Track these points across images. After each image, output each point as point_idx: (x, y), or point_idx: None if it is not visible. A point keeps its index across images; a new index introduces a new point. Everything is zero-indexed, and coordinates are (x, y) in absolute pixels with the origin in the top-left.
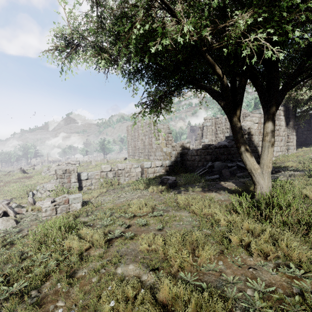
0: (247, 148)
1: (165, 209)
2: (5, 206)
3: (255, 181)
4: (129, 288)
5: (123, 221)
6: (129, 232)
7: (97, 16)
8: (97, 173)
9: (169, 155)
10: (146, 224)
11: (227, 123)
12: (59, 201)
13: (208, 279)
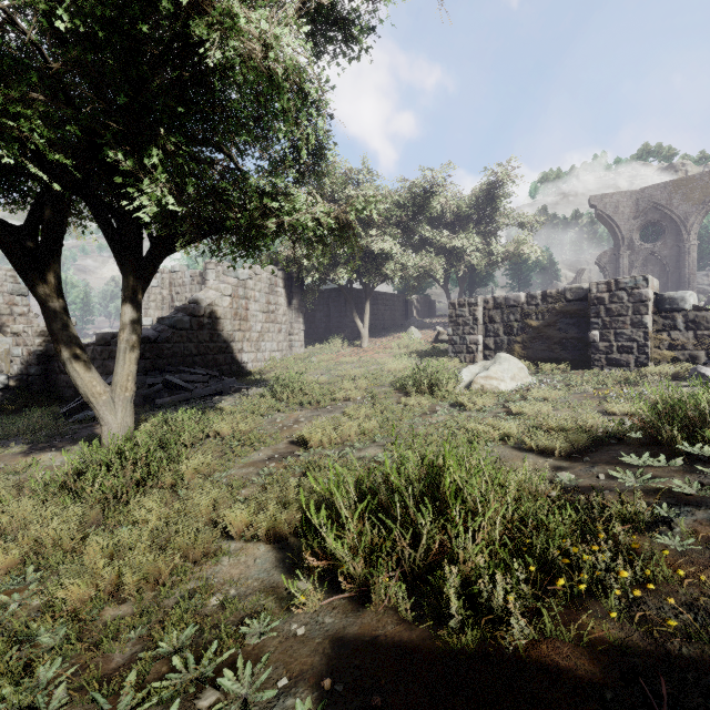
0: (77, 353)
1: None
2: None
3: (99, 418)
4: None
5: None
6: None
7: None
8: None
9: (6, 359)
10: None
11: (196, 287)
12: None
13: None
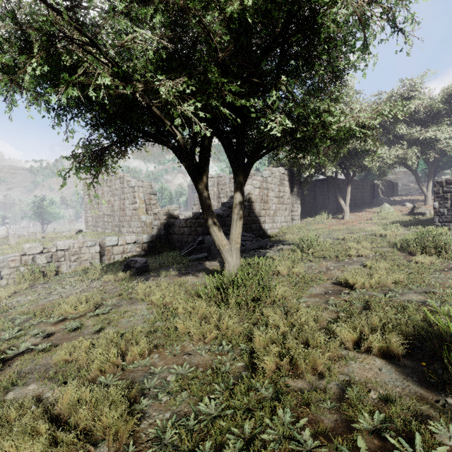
0: (215, 221)
1: (117, 304)
2: None
3: (224, 259)
4: (12, 411)
5: (42, 329)
6: (45, 343)
7: None
8: (14, 257)
9: (150, 227)
10: (79, 329)
11: (232, 185)
12: None
13: (134, 376)
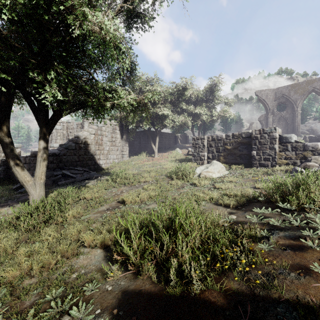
0: (17, 162)
1: None
2: None
3: (28, 192)
4: None
5: None
6: None
7: None
8: None
9: None
10: None
11: (79, 129)
12: None
13: None
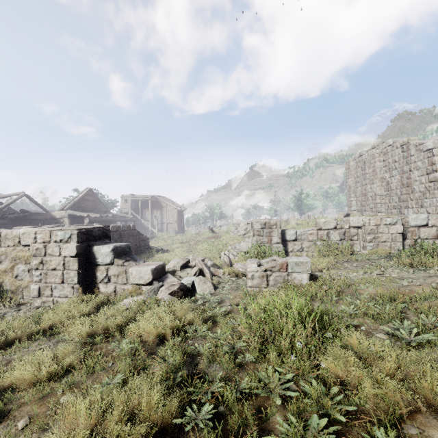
0: None
1: None
2: (200, 263)
3: None
4: None
5: None
6: None
7: None
8: (311, 231)
9: None
10: None
11: None
12: (270, 265)
13: None
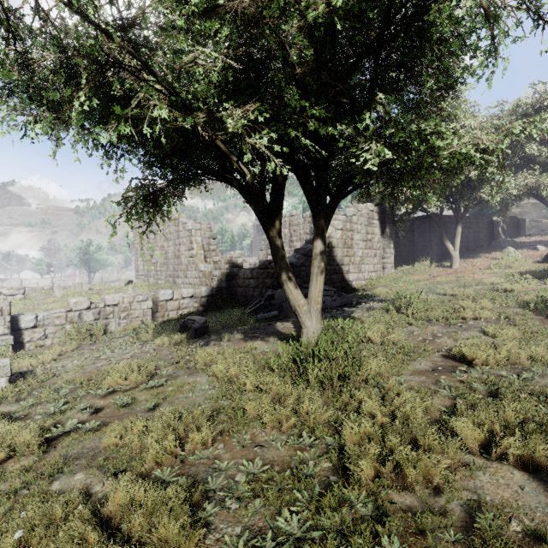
0: (290, 276)
1: (173, 375)
2: None
3: (301, 322)
4: (57, 508)
5: (90, 403)
6: (93, 421)
7: (17, 56)
8: (59, 314)
9: (209, 277)
10: (130, 404)
11: (307, 225)
12: None
13: (195, 471)
